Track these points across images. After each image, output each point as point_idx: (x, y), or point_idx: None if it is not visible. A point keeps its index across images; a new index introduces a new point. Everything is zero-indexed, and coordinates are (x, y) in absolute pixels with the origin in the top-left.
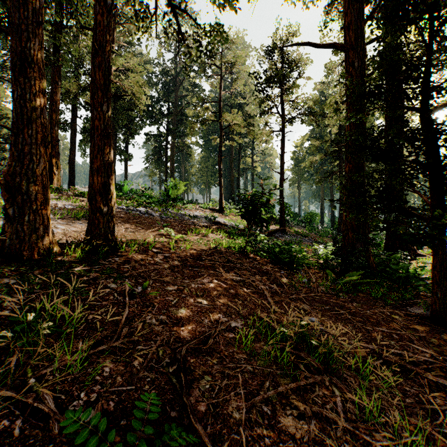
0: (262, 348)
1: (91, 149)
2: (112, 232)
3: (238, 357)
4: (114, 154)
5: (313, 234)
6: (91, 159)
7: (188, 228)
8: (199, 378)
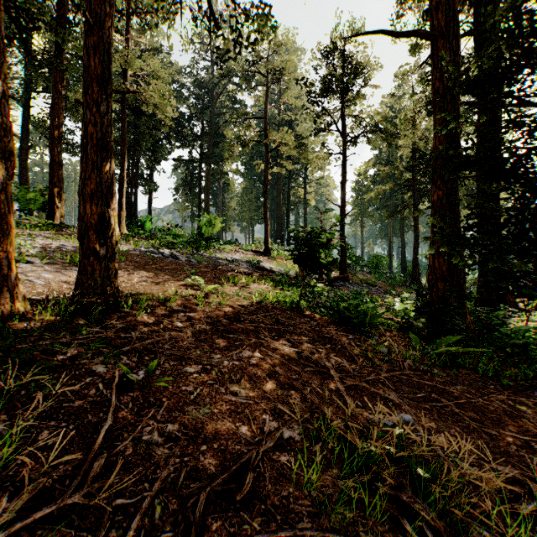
0: (337, 483)
1: (82, 166)
2: (114, 284)
3: (297, 510)
4: (135, 183)
5: (381, 282)
6: (83, 180)
7: (223, 276)
8: None
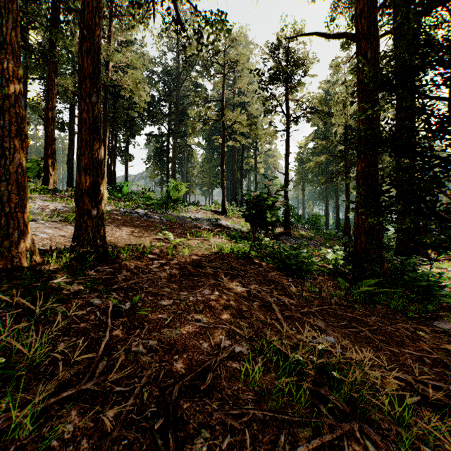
0: (274, 382)
1: (78, 145)
2: (102, 237)
3: (244, 398)
4: (114, 154)
5: (318, 237)
6: (78, 156)
7: (188, 232)
8: (194, 433)
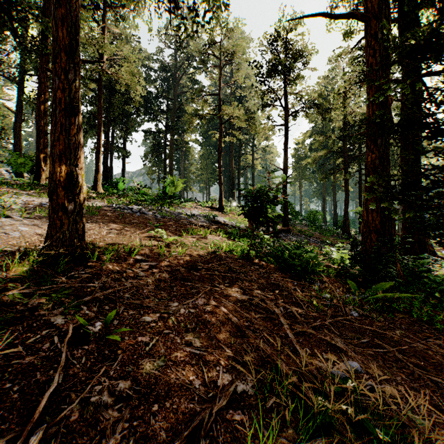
0: None
1: (51, 129)
2: (81, 236)
3: None
4: (111, 150)
5: (317, 233)
6: (52, 141)
7: (183, 229)
8: None
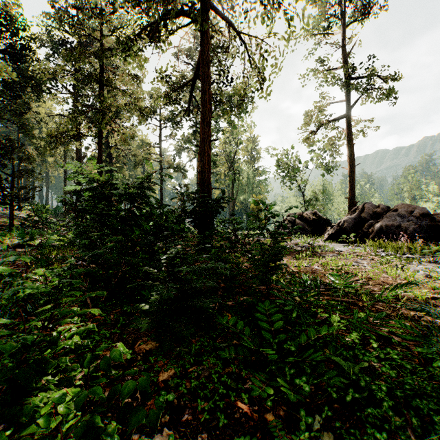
0: None
1: None
2: None
3: None
4: None
5: None
6: None
7: None
8: None
